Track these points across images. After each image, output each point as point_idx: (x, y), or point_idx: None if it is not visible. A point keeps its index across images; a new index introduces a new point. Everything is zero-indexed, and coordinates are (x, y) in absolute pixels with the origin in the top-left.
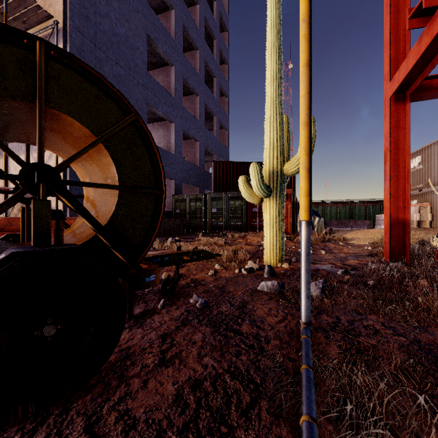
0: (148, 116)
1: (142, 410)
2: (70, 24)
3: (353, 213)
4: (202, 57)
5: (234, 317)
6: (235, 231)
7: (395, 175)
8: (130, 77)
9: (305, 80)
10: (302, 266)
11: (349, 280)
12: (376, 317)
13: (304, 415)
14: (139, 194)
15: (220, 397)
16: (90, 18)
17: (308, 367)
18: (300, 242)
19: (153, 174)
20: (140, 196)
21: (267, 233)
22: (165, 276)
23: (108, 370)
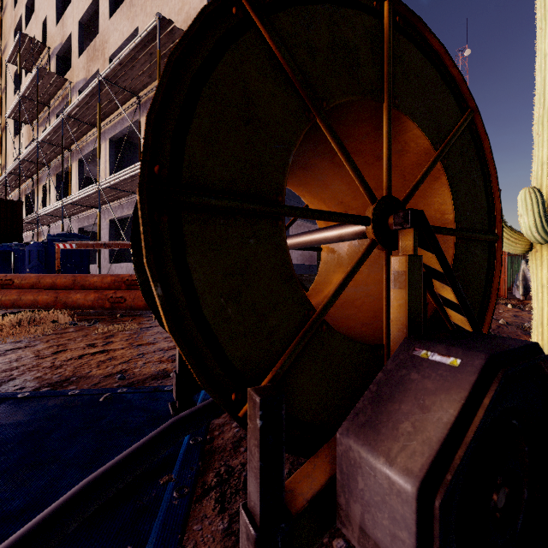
0: None
1: None
2: None
3: None
4: None
5: None
6: None
7: None
8: None
9: None
10: None
11: None
12: None
13: None
14: (474, 241)
15: None
16: None
17: None
18: None
19: (486, 208)
20: (474, 245)
21: (542, 300)
22: None
23: None
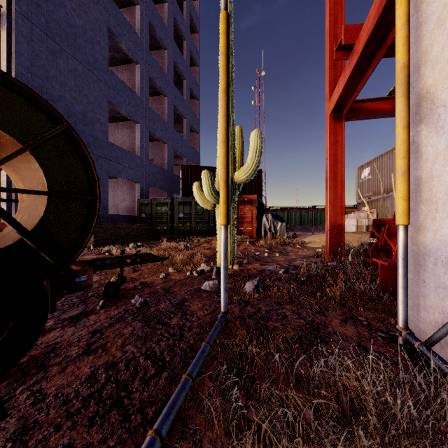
0: (110, 114)
1: (54, 388)
2: (15, 10)
3: (315, 219)
4: (170, 57)
5: (168, 312)
6: (202, 236)
7: (334, 185)
8: (89, 73)
9: (223, 104)
10: (221, 264)
11: (284, 278)
12: (291, 306)
13: (184, 374)
14: (71, 199)
15: (129, 373)
16: (41, 5)
17: (206, 343)
18: (261, 246)
19: (87, 181)
20: (72, 201)
21: (219, 237)
22: (114, 280)
23: (30, 362)
